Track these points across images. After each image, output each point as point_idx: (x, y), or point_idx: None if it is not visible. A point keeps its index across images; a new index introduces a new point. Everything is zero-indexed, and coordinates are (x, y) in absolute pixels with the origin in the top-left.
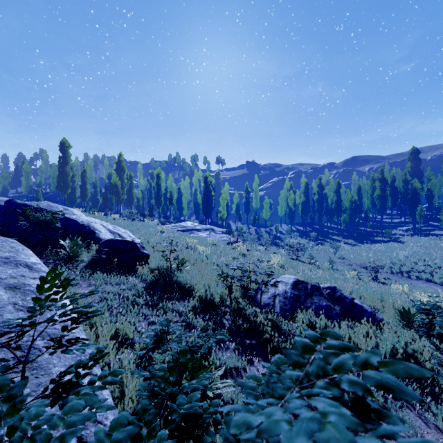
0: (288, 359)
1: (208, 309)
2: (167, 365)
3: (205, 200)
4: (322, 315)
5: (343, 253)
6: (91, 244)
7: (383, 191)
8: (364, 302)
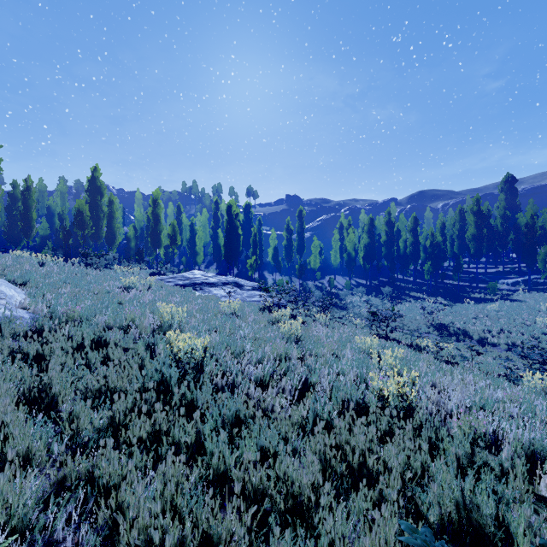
0: None
1: None
2: None
3: (228, 240)
4: None
5: (441, 320)
6: None
7: (479, 229)
8: None
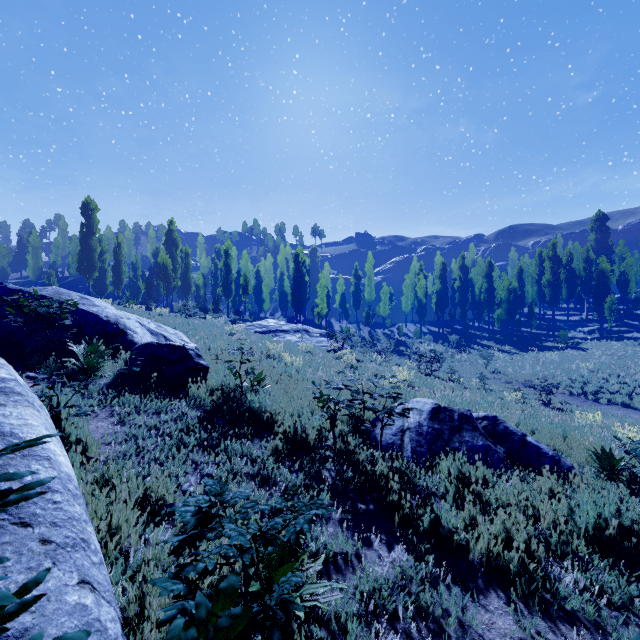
0: None
1: (299, 453)
2: (182, 637)
3: (295, 288)
4: (479, 463)
5: (498, 366)
6: (120, 351)
7: (555, 275)
8: (539, 439)
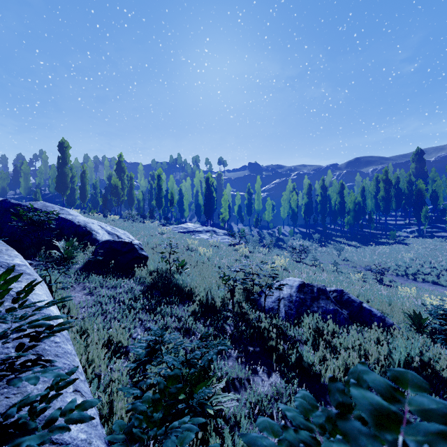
0: (353, 446)
1: (209, 314)
2: (152, 397)
3: (206, 201)
4: (330, 320)
5: (347, 255)
6: (88, 246)
7: (387, 192)
8: (372, 305)
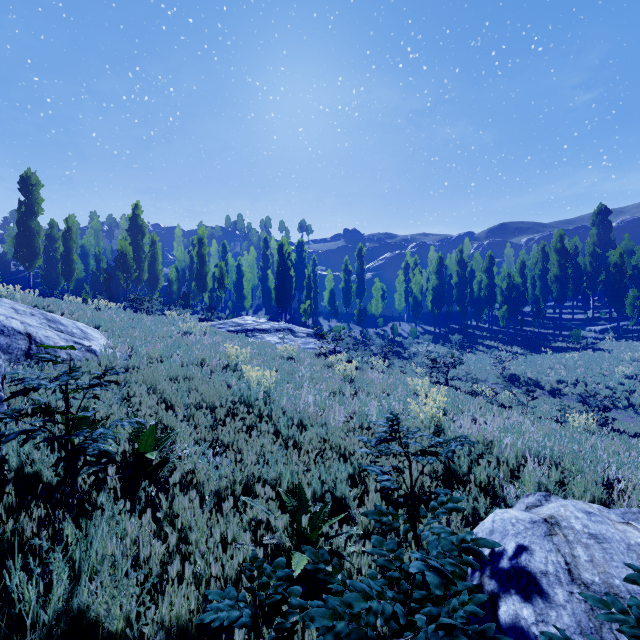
0: None
1: None
2: None
3: (279, 282)
4: None
5: (513, 370)
6: None
7: (563, 269)
8: None
